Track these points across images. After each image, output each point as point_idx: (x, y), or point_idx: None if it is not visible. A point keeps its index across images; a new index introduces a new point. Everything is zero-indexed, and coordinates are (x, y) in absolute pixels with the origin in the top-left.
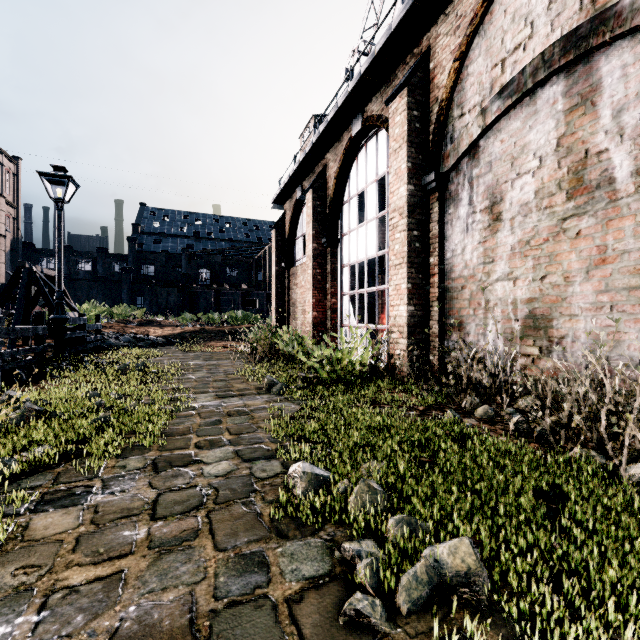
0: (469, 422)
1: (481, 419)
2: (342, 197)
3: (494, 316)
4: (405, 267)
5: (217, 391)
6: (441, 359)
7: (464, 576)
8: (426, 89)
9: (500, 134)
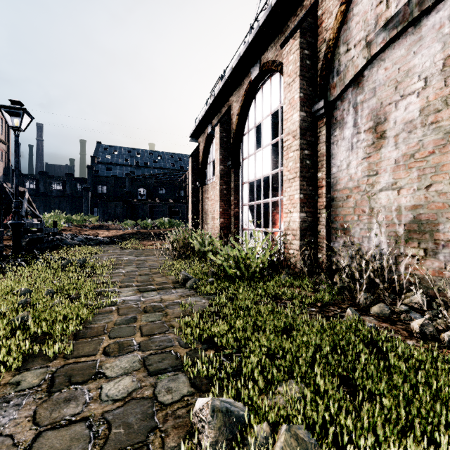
0: (369, 321)
1: (379, 317)
2: (243, 130)
3: (378, 221)
4: (298, 180)
5: (139, 285)
6: (328, 257)
7: None
8: (315, 32)
9: (384, 63)
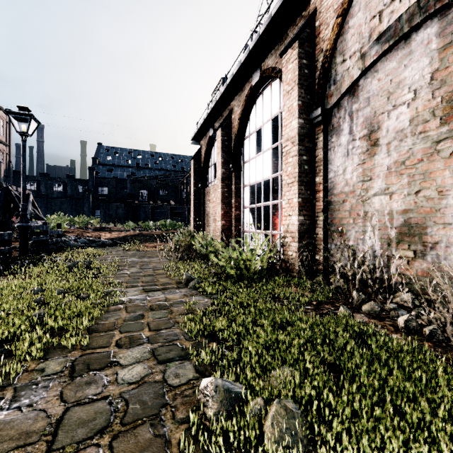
0: (360, 317)
1: (369, 314)
2: (244, 133)
3: (372, 224)
4: (296, 185)
5: (144, 285)
6: (325, 259)
7: None
8: (313, 42)
9: (377, 74)
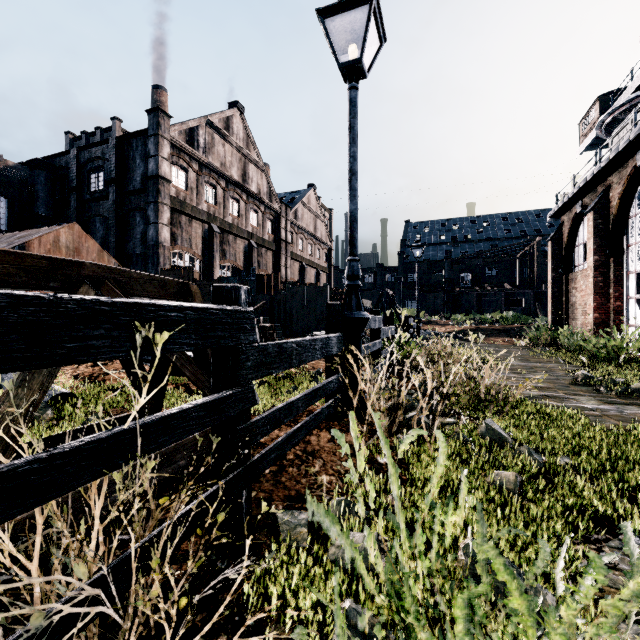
0: None
1: None
2: (627, 212)
3: None
4: None
5: (521, 360)
6: None
7: (637, 390)
8: None
9: None
